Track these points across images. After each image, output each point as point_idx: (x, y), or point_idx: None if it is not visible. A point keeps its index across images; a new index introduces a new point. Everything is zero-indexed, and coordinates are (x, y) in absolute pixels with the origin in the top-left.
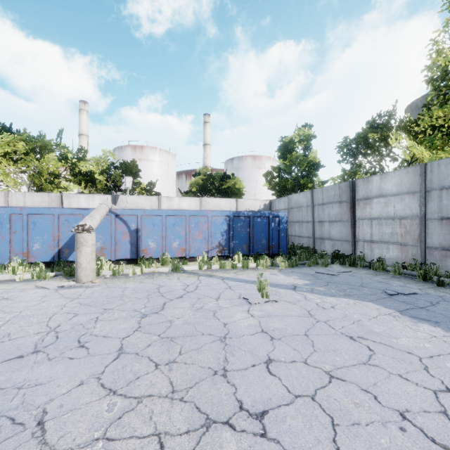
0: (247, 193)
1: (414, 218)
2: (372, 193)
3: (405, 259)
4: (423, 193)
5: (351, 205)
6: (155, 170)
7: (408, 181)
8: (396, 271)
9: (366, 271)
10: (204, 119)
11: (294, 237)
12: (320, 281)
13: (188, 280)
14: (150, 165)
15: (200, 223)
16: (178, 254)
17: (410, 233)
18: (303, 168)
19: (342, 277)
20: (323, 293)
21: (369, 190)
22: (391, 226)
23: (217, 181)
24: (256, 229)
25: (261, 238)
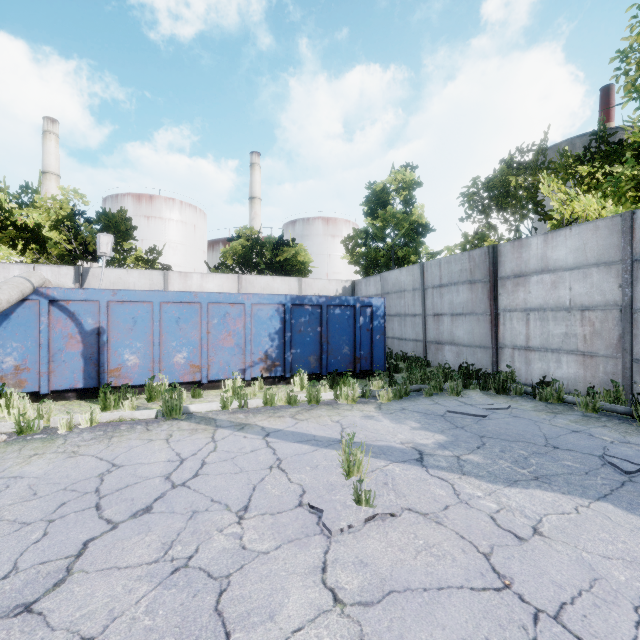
0: (316, 272)
1: (610, 308)
2: (529, 266)
3: (591, 381)
4: (628, 264)
5: (492, 287)
6: (173, 234)
7: (599, 243)
8: (587, 405)
9: (532, 405)
10: (251, 160)
11: (392, 340)
12: (465, 434)
13: (188, 441)
14: (165, 226)
15: (229, 316)
16: (187, 377)
17: (603, 335)
18: (403, 231)
19: (500, 421)
20: (487, 474)
21: (523, 262)
22: (566, 323)
23: (268, 248)
24: (333, 328)
25: (342, 344)
